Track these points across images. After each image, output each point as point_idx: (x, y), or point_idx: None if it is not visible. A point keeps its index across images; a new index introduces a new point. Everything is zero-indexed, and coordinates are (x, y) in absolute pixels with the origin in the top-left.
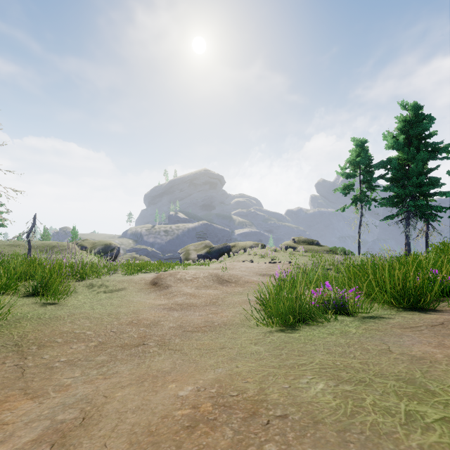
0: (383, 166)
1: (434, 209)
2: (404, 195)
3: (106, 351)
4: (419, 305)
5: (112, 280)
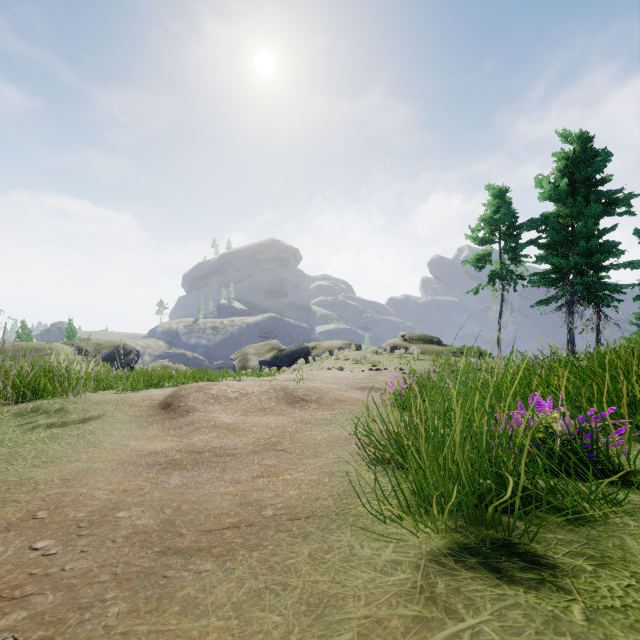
0: (535, 227)
1: (611, 288)
2: (567, 268)
3: None
4: None
5: (85, 401)
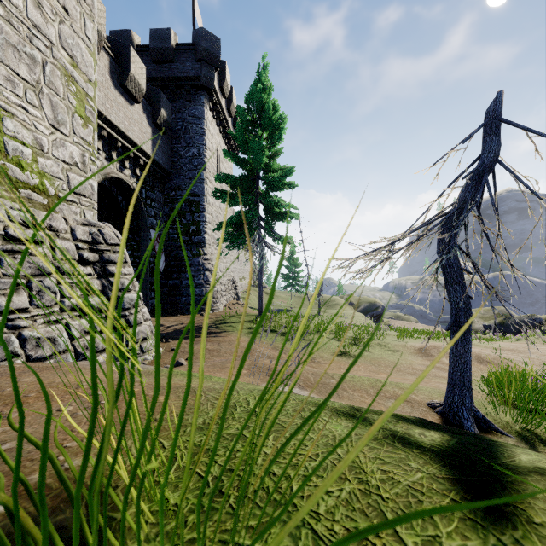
0: None
1: None
2: None
3: (401, 372)
4: None
5: (391, 343)
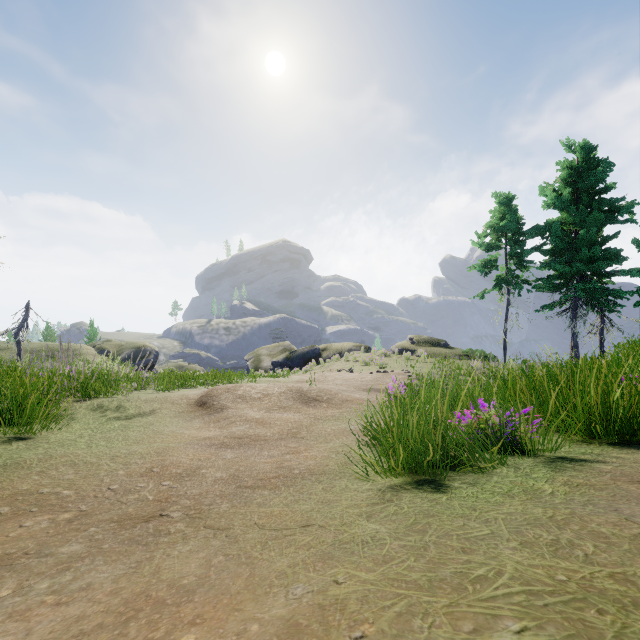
0: (540, 234)
1: (613, 294)
2: (570, 274)
3: (85, 533)
4: (638, 437)
5: (136, 400)
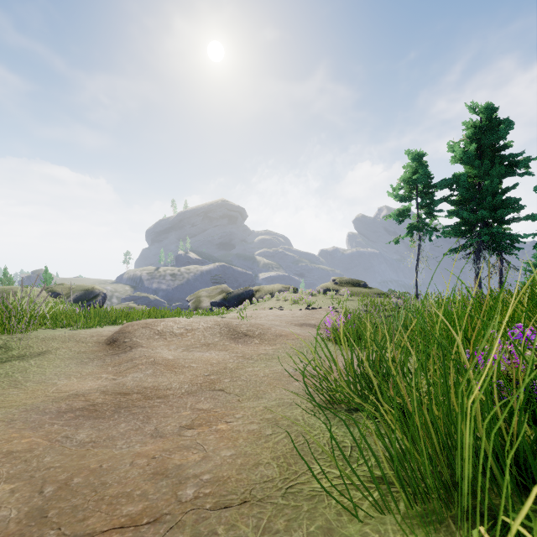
0: (448, 186)
1: (513, 237)
2: (475, 221)
3: None
4: None
5: (31, 338)
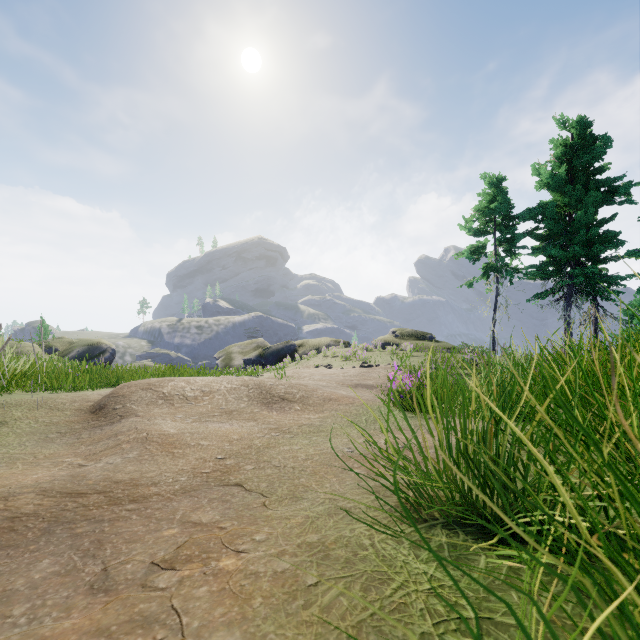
0: (532, 217)
1: (612, 279)
2: (565, 259)
3: None
4: None
5: None
